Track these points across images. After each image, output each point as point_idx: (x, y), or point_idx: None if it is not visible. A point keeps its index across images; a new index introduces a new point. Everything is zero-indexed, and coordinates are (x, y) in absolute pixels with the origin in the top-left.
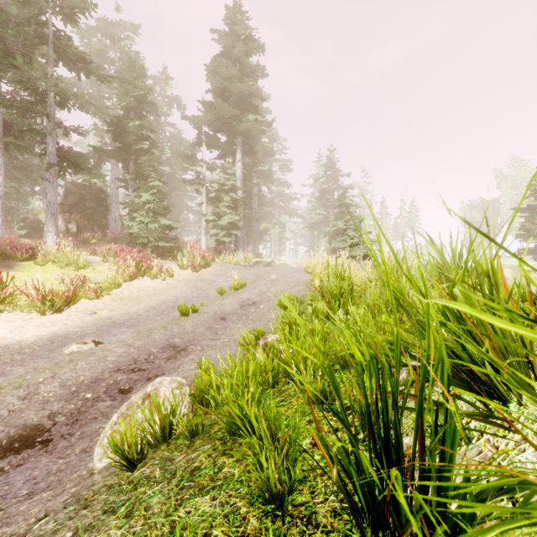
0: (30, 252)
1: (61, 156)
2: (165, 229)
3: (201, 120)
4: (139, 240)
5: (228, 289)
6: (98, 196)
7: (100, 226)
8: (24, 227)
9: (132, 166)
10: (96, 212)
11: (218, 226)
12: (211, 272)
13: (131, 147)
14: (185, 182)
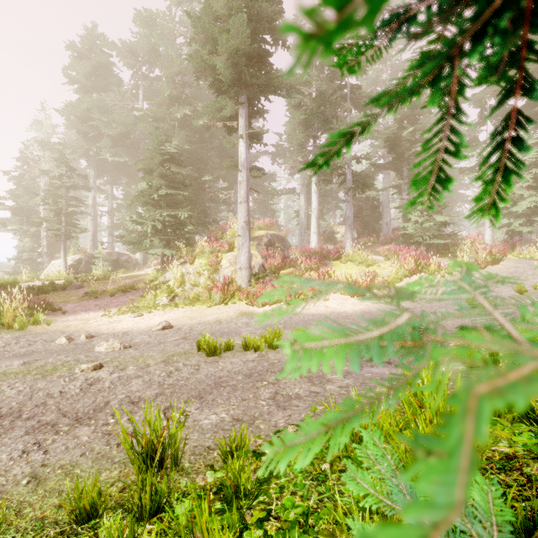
0: (336, 254)
1: (354, 180)
2: (440, 226)
3: (485, 95)
4: (413, 239)
5: (530, 288)
6: (372, 205)
7: (373, 231)
8: (324, 238)
9: (405, 171)
10: (371, 219)
11: (510, 215)
12: (502, 269)
13: (404, 154)
14: (462, 172)
